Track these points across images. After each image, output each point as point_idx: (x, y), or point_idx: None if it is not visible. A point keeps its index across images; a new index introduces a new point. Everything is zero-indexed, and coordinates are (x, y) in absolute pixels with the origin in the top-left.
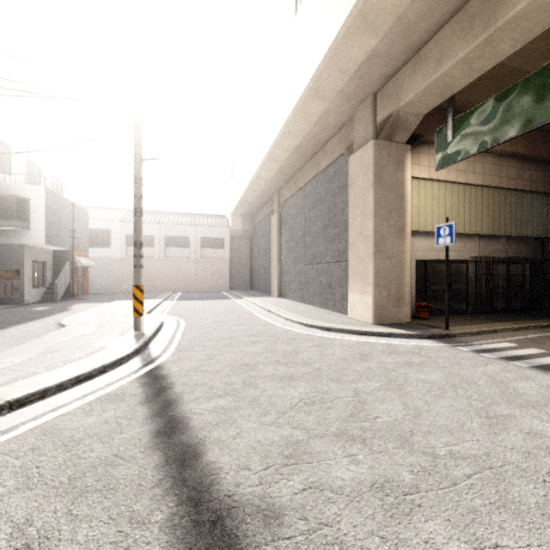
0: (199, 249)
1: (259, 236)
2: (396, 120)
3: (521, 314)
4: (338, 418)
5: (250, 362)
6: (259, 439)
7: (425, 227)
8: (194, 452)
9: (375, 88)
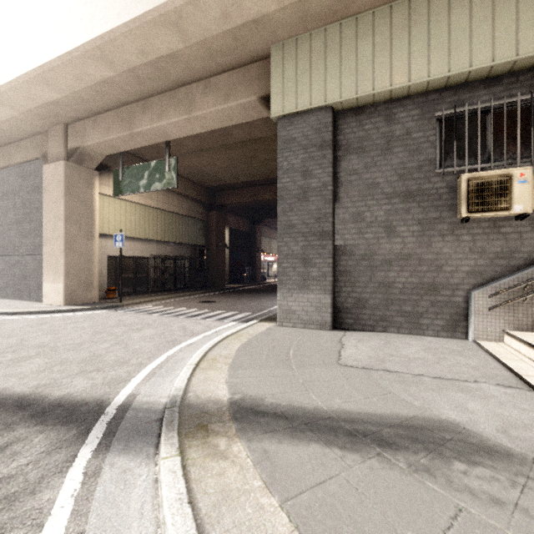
0: None
1: None
2: (84, 153)
3: (179, 291)
4: (0, 349)
5: None
6: None
7: (115, 232)
8: None
9: (67, 121)
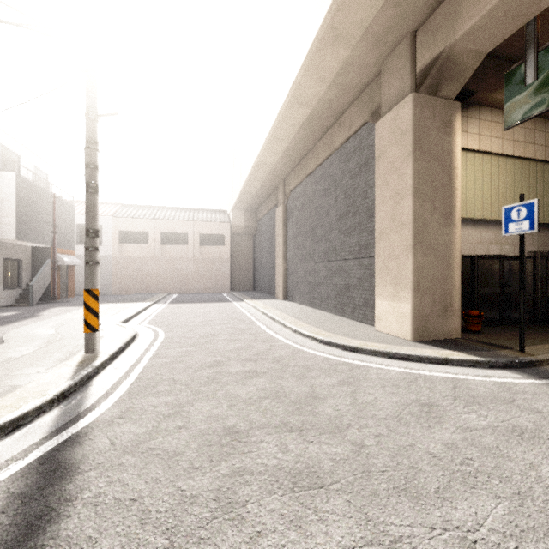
0: (198, 247)
1: (262, 232)
2: (447, 63)
3: None
4: None
5: (239, 423)
6: None
7: (474, 213)
8: None
9: (416, 24)
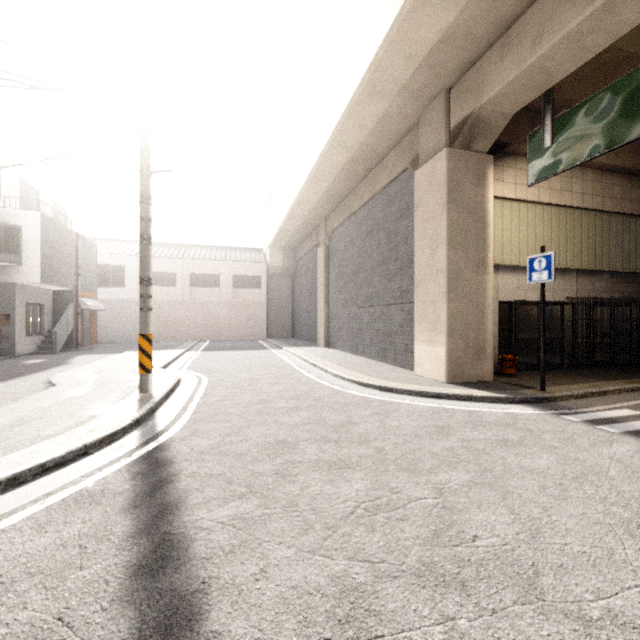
0: (231, 289)
1: (302, 274)
2: (477, 122)
3: (630, 370)
4: (416, 537)
5: (287, 438)
6: (297, 582)
7: (511, 260)
8: (189, 610)
9: (449, 82)
